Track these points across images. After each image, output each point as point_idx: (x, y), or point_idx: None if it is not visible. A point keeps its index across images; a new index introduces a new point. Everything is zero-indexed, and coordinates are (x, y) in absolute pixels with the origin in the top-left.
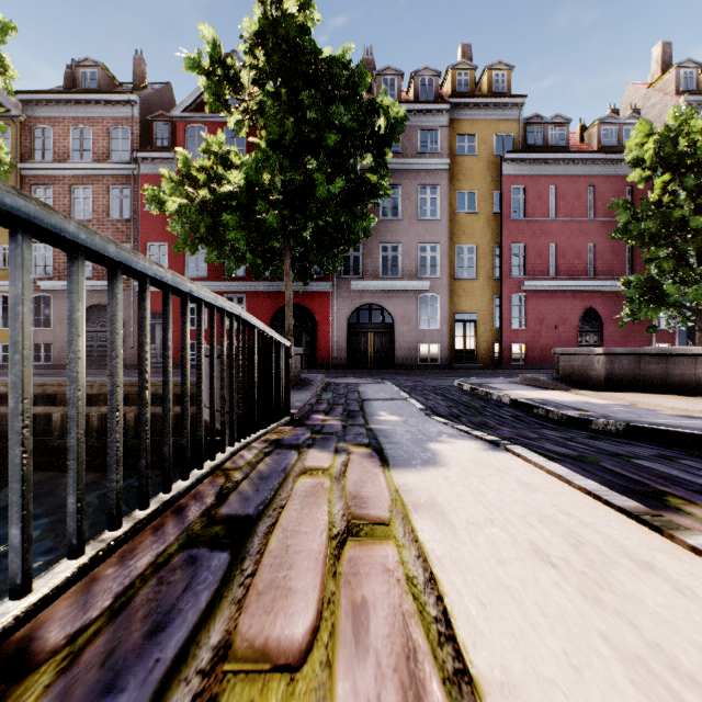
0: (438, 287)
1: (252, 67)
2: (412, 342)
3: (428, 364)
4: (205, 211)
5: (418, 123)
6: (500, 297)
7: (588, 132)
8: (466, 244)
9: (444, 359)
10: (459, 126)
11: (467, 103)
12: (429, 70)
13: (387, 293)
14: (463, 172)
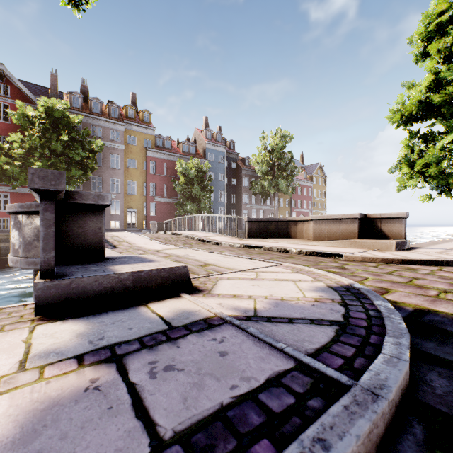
0: (120, 197)
1: (41, 119)
2: (108, 220)
3: (115, 229)
4: (22, 171)
5: (110, 127)
6: (146, 203)
7: (179, 144)
8: (132, 180)
9: (122, 227)
10: (129, 132)
11: (132, 124)
12: (116, 105)
13: None
14: (131, 151)
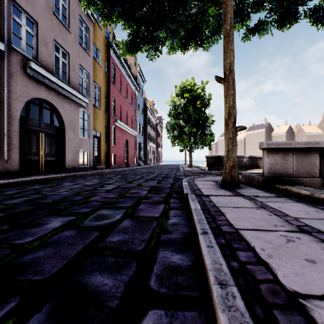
0: (89, 107)
1: None
2: (76, 148)
3: (85, 167)
4: None
5: None
6: (108, 125)
7: None
8: (97, 83)
9: (91, 162)
10: None
11: None
12: None
13: (60, 95)
14: (96, 33)
